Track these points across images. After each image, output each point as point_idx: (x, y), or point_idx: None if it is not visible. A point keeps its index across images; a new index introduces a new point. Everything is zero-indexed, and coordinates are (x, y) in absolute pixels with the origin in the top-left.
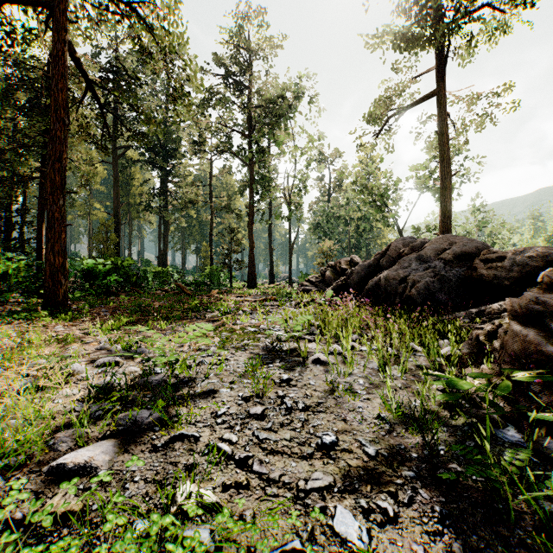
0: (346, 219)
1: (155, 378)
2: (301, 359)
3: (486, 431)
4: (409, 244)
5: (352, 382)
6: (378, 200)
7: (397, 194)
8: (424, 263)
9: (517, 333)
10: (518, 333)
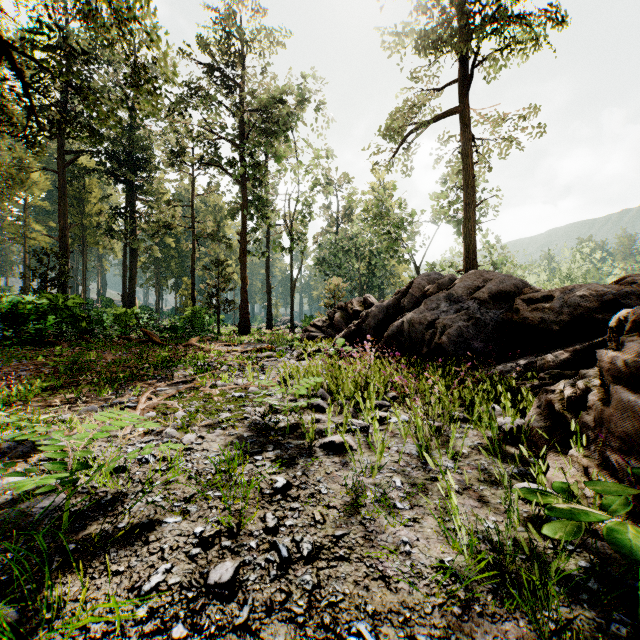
0: (356, 254)
1: (44, 503)
2: (306, 442)
3: (639, 598)
4: (434, 281)
5: (384, 484)
6: (394, 232)
7: (415, 226)
8: (455, 303)
9: (629, 406)
10: (631, 406)
